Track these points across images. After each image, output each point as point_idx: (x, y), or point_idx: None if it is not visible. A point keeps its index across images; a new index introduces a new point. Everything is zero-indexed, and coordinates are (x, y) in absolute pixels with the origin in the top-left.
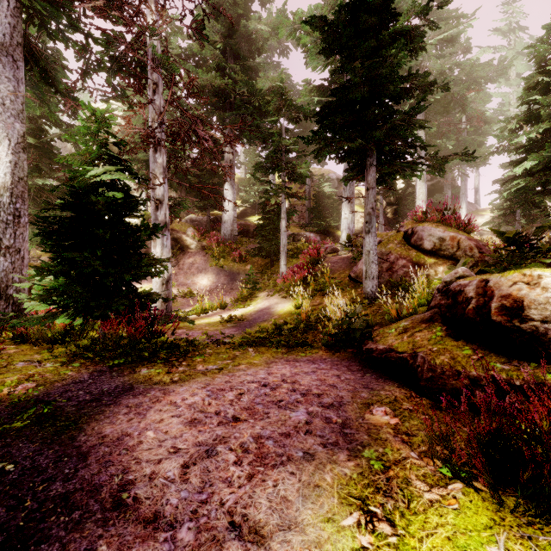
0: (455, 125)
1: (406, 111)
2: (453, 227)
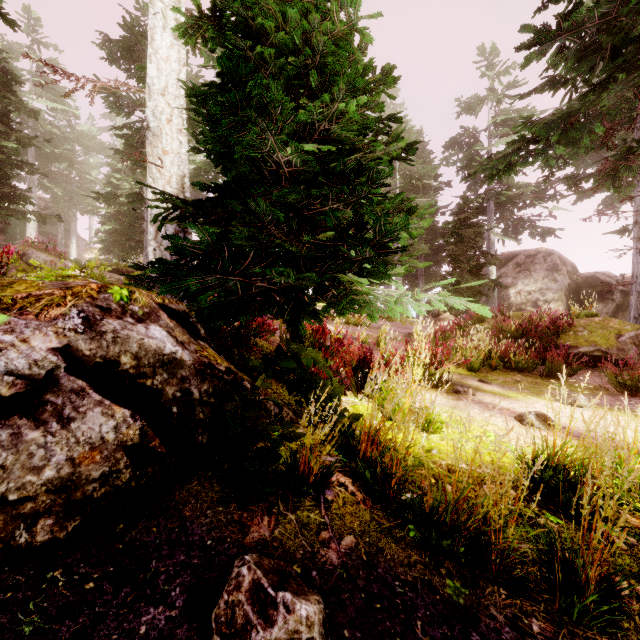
0: (65, 176)
1: (21, 189)
2: (54, 255)
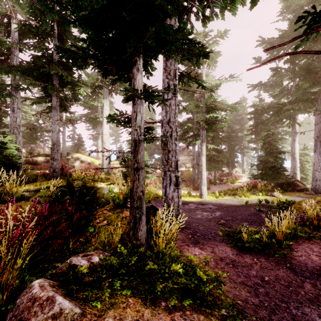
0: None
1: None
2: None
